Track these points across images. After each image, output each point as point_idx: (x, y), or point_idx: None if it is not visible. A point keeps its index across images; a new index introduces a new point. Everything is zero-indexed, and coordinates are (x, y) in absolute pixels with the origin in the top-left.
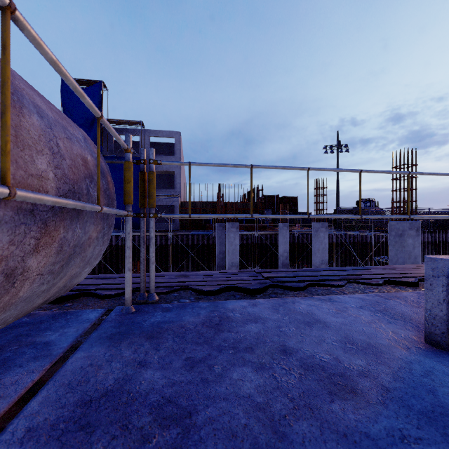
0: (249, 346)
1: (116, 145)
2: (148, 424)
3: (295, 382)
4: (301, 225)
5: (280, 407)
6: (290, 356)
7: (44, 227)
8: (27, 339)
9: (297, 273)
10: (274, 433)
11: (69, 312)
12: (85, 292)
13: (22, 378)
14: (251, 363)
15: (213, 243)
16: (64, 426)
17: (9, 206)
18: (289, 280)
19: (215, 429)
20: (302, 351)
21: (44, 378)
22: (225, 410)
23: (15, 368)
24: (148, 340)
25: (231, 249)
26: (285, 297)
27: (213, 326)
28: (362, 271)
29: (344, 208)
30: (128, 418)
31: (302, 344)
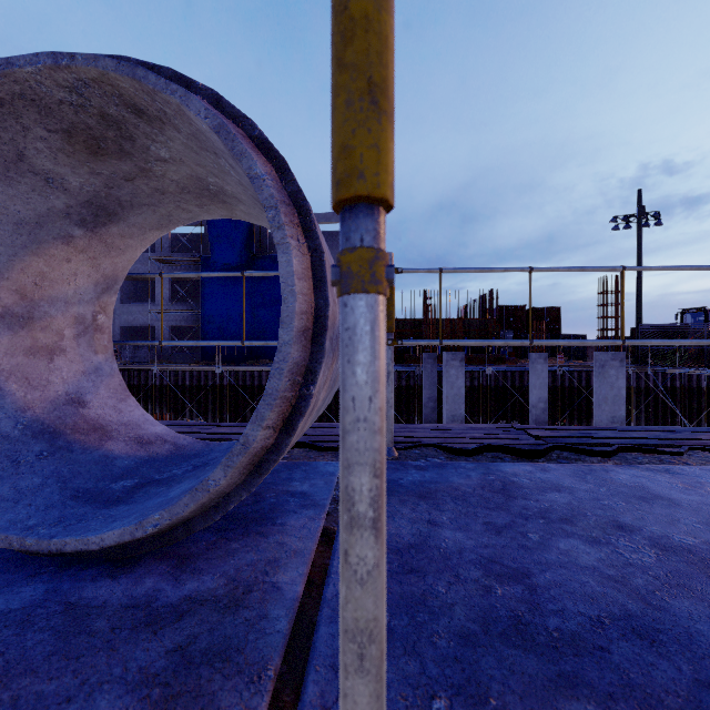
0: (564, 518)
1: (270, 240)
2: (481, 577)
3: (652, 560)
4: (566, 356)
5: (644, 583)
6: (631, 533)
7: (333, 357)
8: (278, 487)
9: (586, 432)
10: (647, 605)
11: (300, 463)
12: (298, 442)
13: (307, 523)
14: (578, 536)
15: (416, 384)
16: (389, 568)
17: (328, 335)
18: (577, 442)
19: (565, 591)
20: (648, 530)
21: (329, 526)
22: (569, 576)
23: (292, 514)
24: (421, 500)
25: (451, 394)
26: (589, 463)
27: (498, 491)
28: (708, 435)
29: (651, 326)
30: (454, 570)
31: (644, 521)
